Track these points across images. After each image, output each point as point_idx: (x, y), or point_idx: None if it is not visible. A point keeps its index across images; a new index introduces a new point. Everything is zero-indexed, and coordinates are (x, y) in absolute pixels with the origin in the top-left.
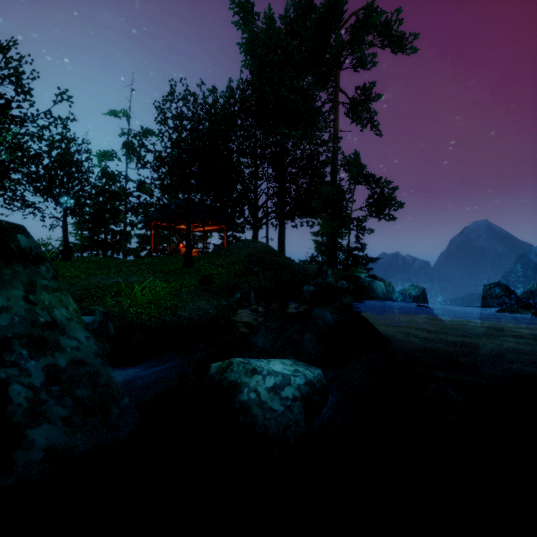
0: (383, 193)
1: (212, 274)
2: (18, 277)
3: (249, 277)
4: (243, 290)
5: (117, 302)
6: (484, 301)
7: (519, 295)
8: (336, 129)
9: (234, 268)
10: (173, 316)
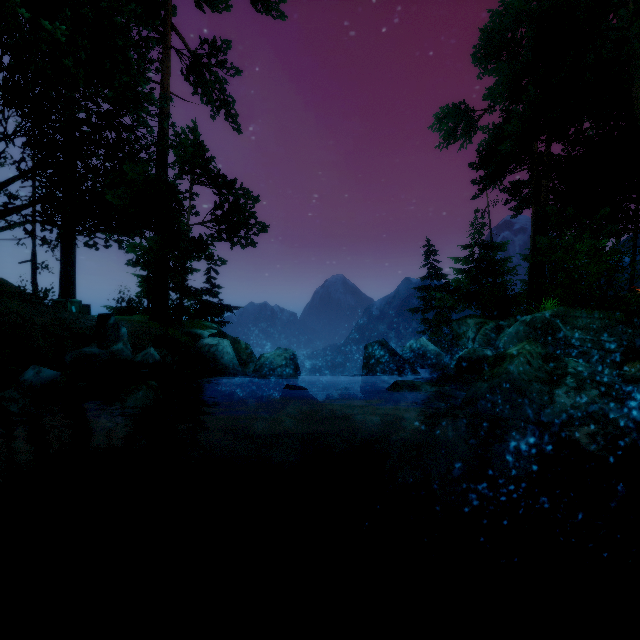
0: (238, 204)
1: None
2: None
3: None
4: None
5: None
6: (367, 367)
7: (402, 357)
8: (166, 88)
9: None
10: None
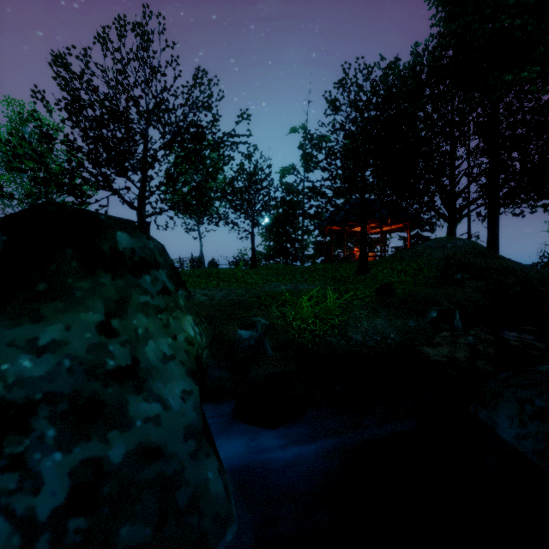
0: None
1: (393, 283)
2: (99, 292)
3: (448, 287)
4: (441, 307)
5: (281, 313)
6: None
7: None
8: None
9: (423, 274)
10: (340, 338)
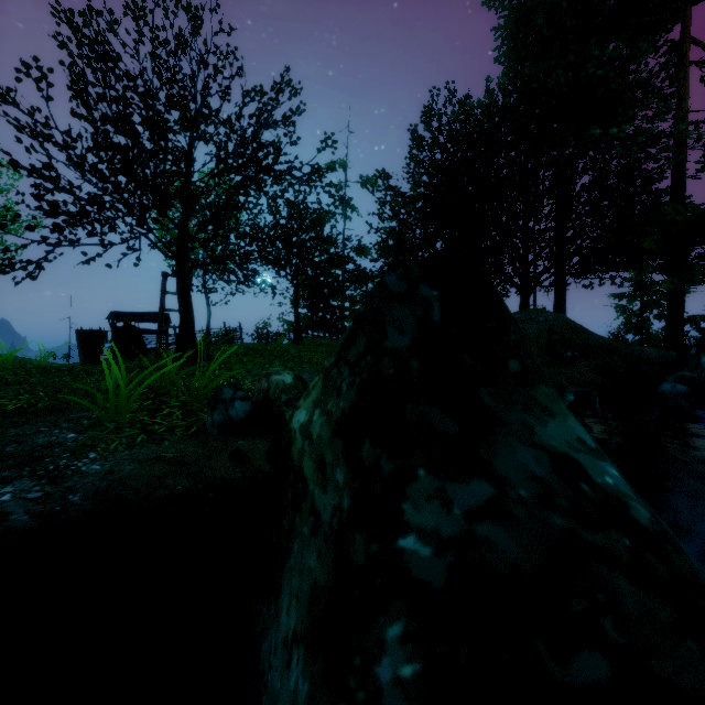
0: None
1: None
2: None
3: (562, 366)
4: (577, 389)
5: None
6: None
7: None
8: (684, 110)
9: None
10: None
